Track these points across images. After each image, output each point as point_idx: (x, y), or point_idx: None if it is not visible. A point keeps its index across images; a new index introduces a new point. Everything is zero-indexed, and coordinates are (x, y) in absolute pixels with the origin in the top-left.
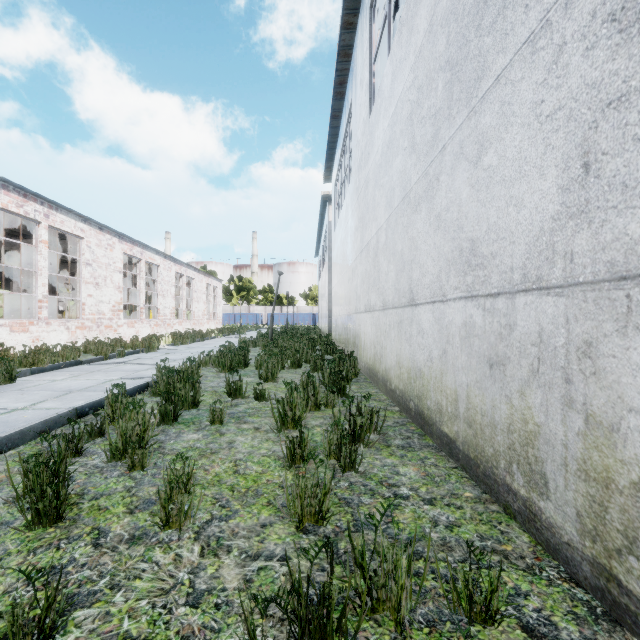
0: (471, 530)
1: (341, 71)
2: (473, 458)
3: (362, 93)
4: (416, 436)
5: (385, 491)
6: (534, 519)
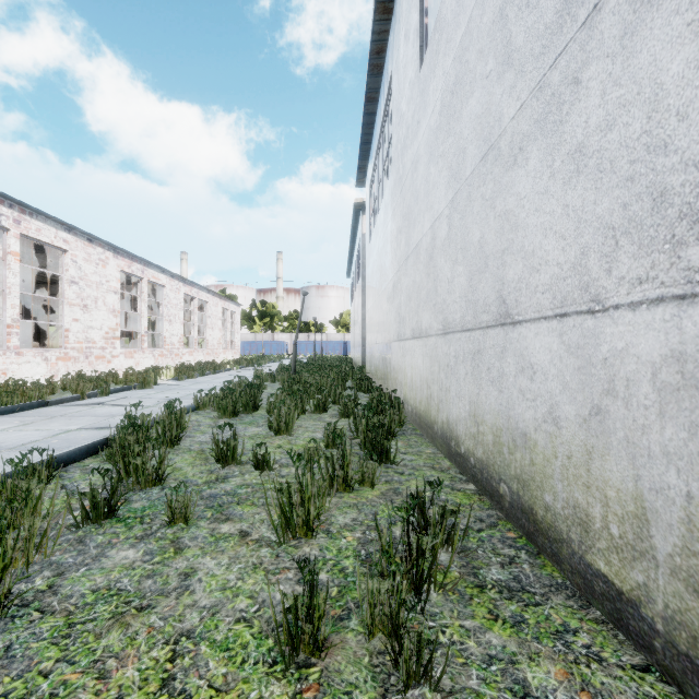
0: None
1: (379, 34)
2: None
3: (408, 47)
4: (524, 557)
5: None
6: None
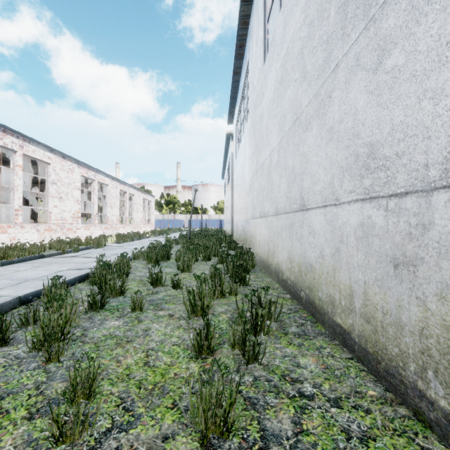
0: (388, 445)
1: (241, 36)
2: (372, 353)
3: (257, 49)
4: (309, 323)
5: (289, 388)
6: None
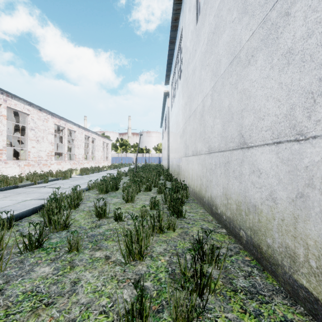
0: None
1: (176, 10)
2: None
3: (190, 15)
4: (256, 272)
5: None
6: None
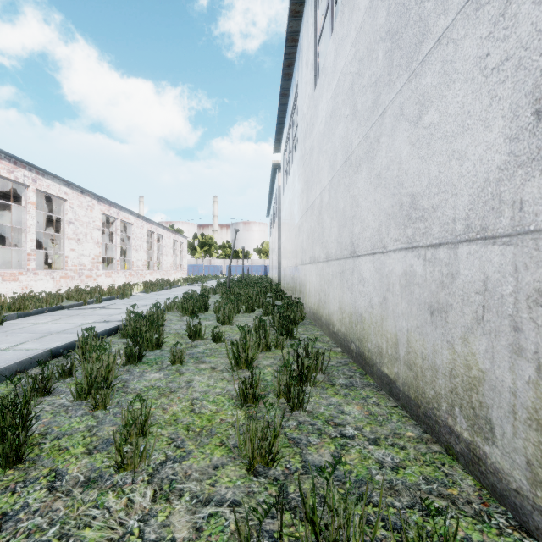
0: (416, 472)
1: (289, 54)
2: (413, 399)
3: (307, 72)
4: (358, 375)
5: (331, 430)
6: (478, 462)
